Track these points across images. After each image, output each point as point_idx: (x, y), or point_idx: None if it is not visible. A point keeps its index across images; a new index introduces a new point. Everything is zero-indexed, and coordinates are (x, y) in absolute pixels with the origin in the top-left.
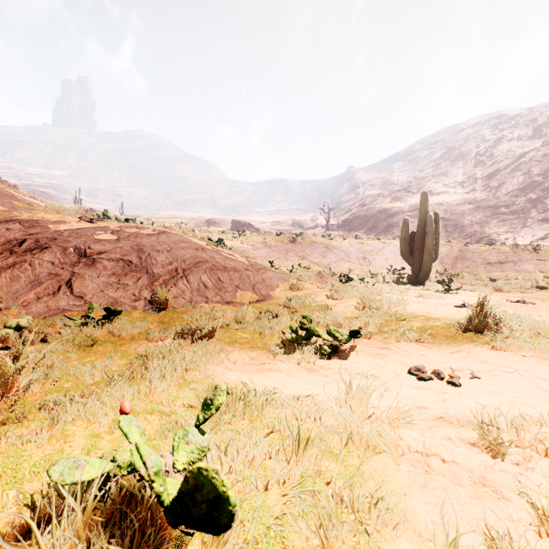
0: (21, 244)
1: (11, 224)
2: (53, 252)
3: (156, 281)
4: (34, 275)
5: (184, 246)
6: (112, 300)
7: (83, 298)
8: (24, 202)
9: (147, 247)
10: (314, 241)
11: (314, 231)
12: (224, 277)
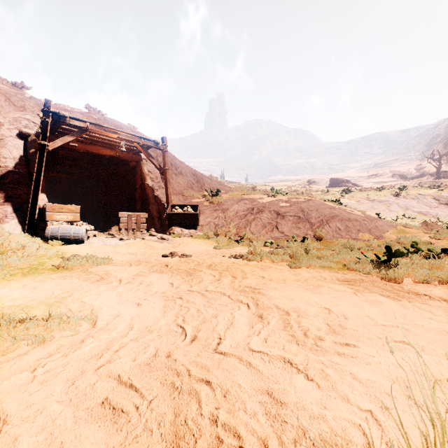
0: (253, 210)
1: (244, 201)
2: (266, 213)
3: (313, 226)
4: (262, 223)
5: (323, 207)
6: (296, 235)
7: (283, 233)
8: (227, 187)
9: (305, 209)
10: (419, 193)
11: (419, 180)
12: (349, 224)
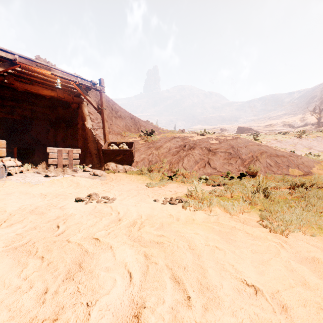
0: (185, 146)
1: (176, 139)
2: (197, 149)
3: (244, 162)
4: (194, 159)
5: (251, 144)
6: (228, 170)
7: (216, 169)
8: (161, 129)
9: (234, 145)
10: (317, 136)
11: (304, 128)
12: (278, 160)
